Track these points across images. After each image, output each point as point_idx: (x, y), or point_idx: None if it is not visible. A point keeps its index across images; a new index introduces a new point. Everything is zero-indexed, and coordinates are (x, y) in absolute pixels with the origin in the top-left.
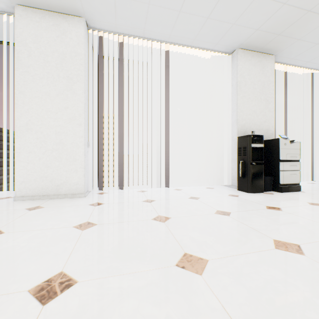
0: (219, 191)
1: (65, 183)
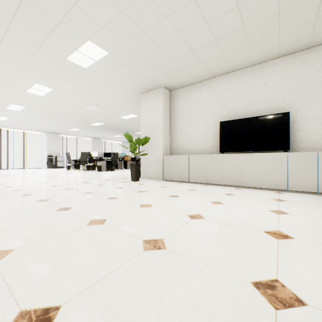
0: (41, 169)
1: None
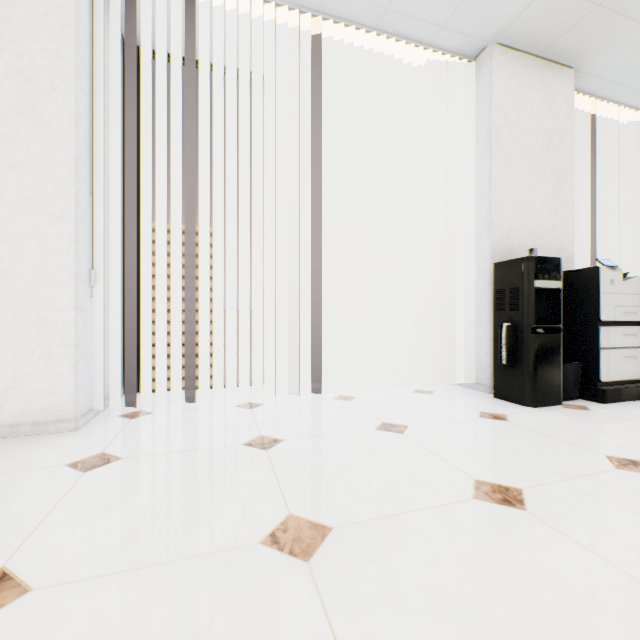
0: (450, 400)
1: (10, 390)
